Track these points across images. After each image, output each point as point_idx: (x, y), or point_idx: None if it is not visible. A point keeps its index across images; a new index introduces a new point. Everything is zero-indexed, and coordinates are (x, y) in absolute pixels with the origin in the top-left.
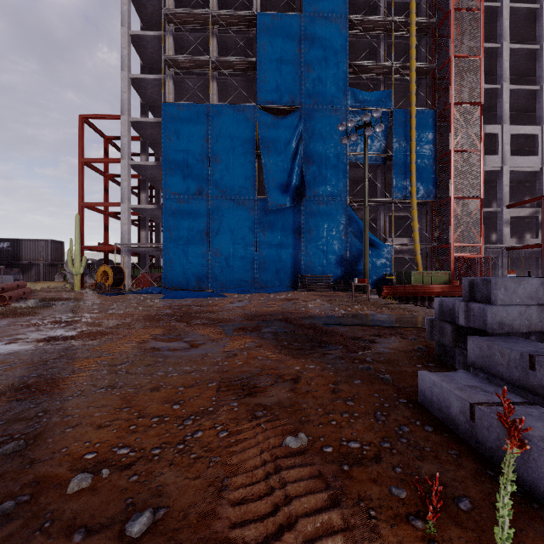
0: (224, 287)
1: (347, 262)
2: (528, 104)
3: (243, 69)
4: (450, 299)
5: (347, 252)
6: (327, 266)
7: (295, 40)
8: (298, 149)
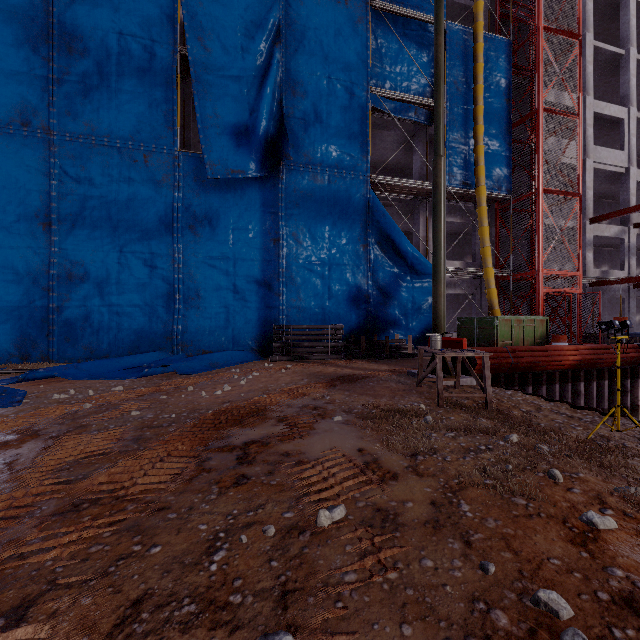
0: (95, 355)
1: (368, 299)
2: (599, 84)
3: None
4: None
5: (368, 279)
6: (331, 307)
7: None
8: (273, 56)
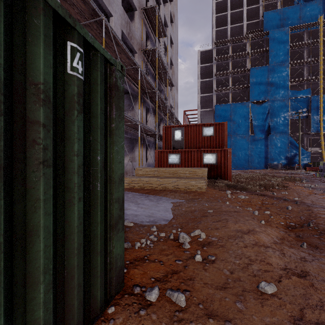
0: (237, 167)
1: (289, 158)
2: None
3: (243, 88)
4: (321, 166)
5: (289, 154)
6: (280, 160)
7: (266, 75)
8: (267, 116)
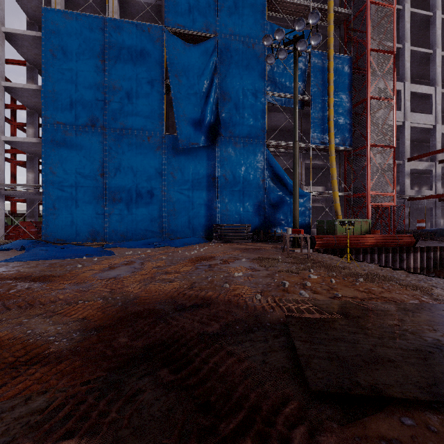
0: (125, 239)
1: (265, 210)
2: (419, 70)
3: None
4: None
5: (265, 199)
6: (244, 214)
7: None
8: (213, 81)
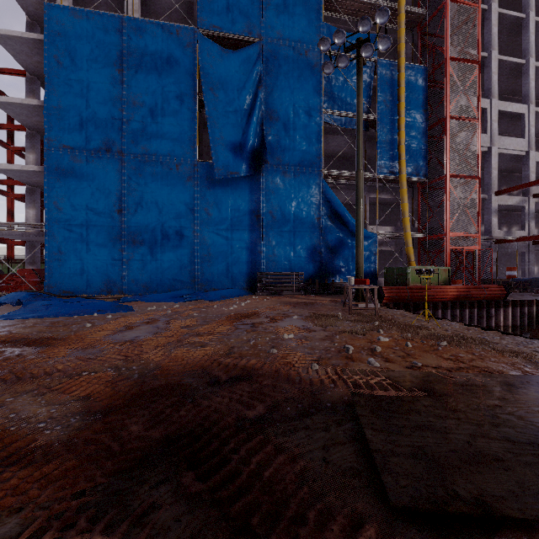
0: (148, 291)
1: (321, 255)
2: (508, 84)
3: None
4: None
5: (321, 241)
6: (296, 260)
7: None
8: (257, 96)
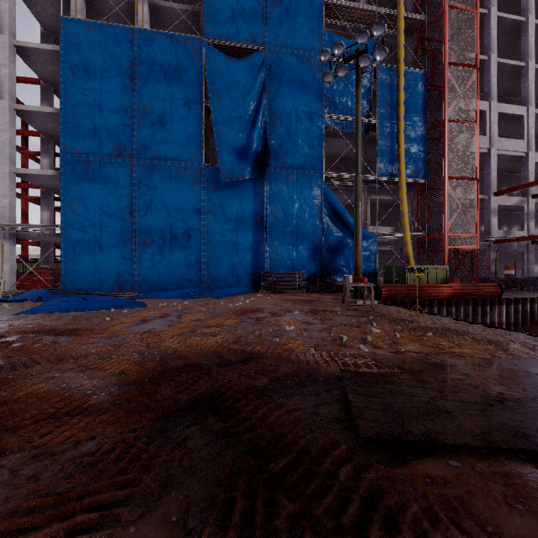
0: (157, 289)
1: (322, 254)
2: (508, 86)
3: None
4: None
5: (322, 241)
6: (298, 260)
7: None
8: (261, 102)
